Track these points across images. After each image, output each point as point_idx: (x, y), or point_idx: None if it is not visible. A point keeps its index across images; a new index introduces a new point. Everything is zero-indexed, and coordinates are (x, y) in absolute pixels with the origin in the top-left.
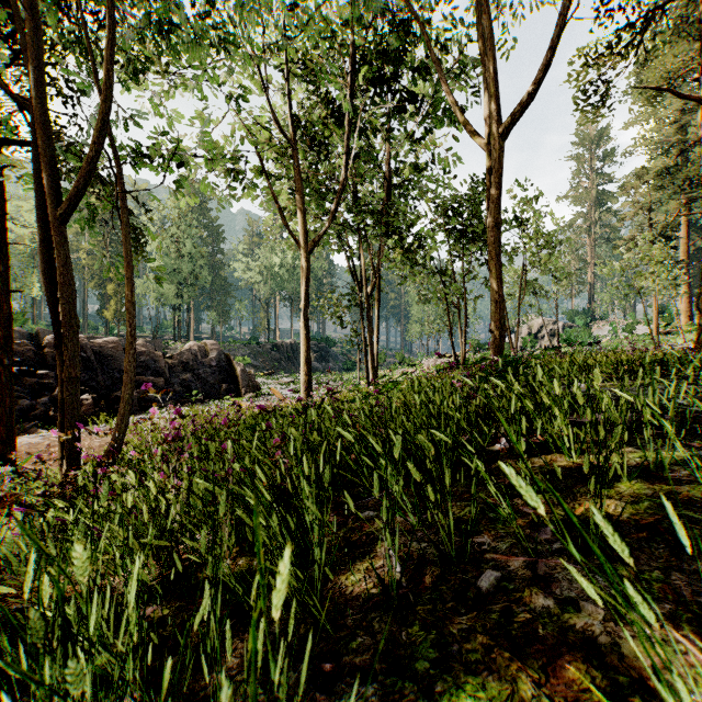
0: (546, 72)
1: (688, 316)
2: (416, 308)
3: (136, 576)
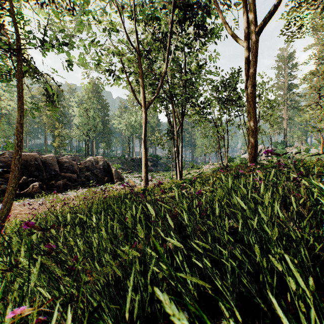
0: None
1: None
2: (199, 141)
3: None
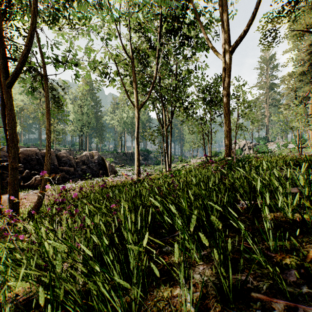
0: (252, 21)
1: None
2: (187, 136)
3: None
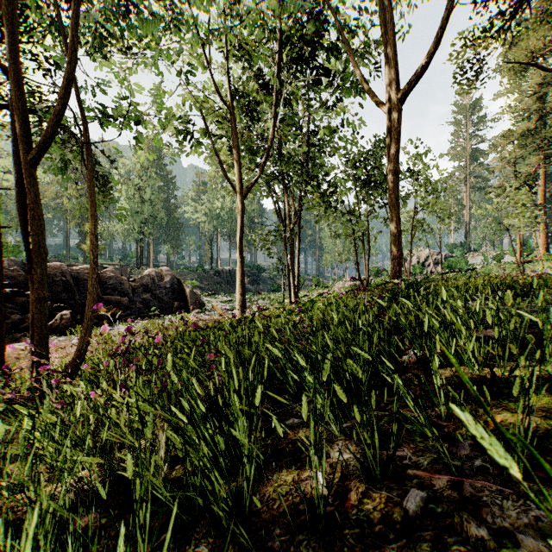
0: (437, 48)
1: (545, 248)
2: (328, 242)
3: (29, 534)
